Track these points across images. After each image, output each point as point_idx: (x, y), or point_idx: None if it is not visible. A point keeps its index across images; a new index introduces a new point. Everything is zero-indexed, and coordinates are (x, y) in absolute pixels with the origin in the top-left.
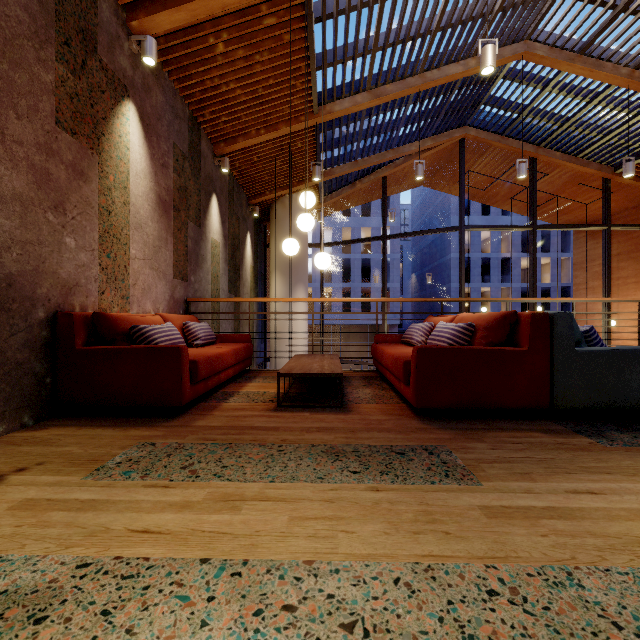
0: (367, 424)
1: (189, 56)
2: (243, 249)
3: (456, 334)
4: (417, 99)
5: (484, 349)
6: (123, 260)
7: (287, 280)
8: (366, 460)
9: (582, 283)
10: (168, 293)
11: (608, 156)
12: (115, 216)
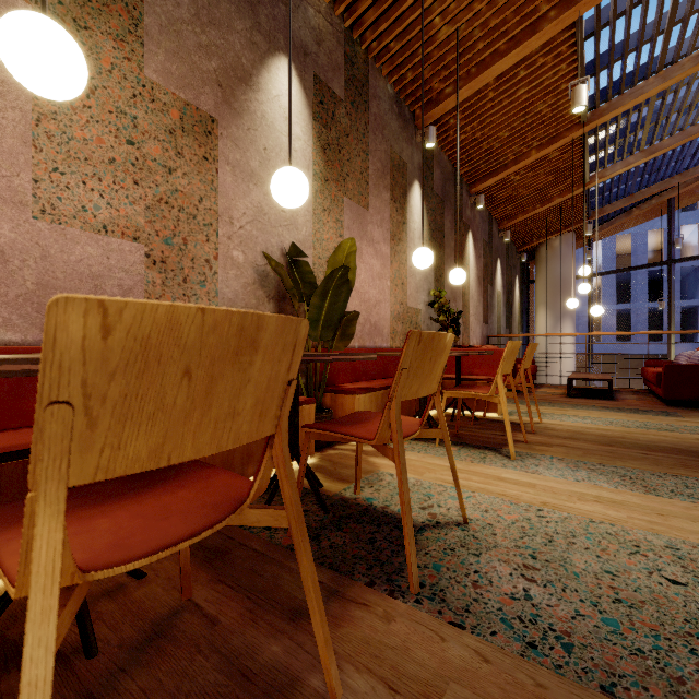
0: (628, 404)
1: (496, 188)
2: (513, 291)
3: None
4: None
5: None
6: (468, 317)
7: (553, 313)
8: (623, 410)
9: None
10: (480, 333)
11: None
12: (466, 295)
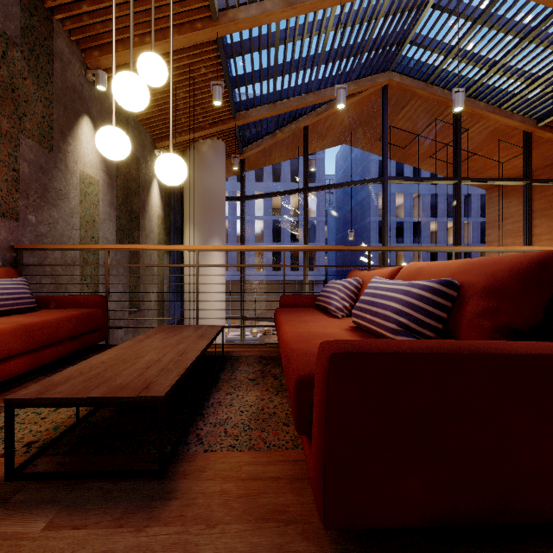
0: None
1: None
2: (146, 196)
3: (416, 304)
4: (339, 22)
5: (517, 355)
6: None
7: (201, 233)
8: None
9: (495, 241)
10: None
11: (531, 109)
12: None
